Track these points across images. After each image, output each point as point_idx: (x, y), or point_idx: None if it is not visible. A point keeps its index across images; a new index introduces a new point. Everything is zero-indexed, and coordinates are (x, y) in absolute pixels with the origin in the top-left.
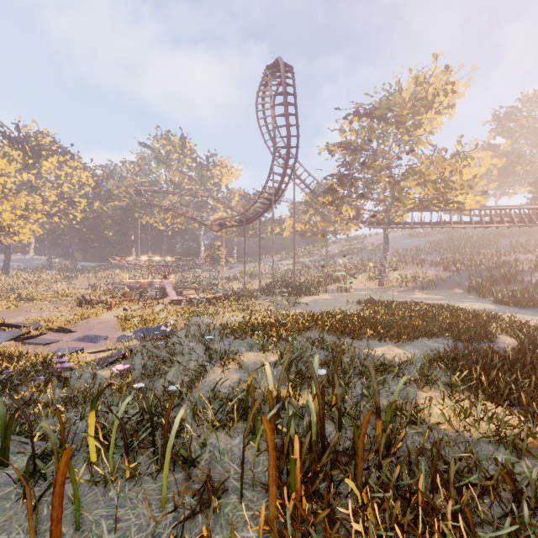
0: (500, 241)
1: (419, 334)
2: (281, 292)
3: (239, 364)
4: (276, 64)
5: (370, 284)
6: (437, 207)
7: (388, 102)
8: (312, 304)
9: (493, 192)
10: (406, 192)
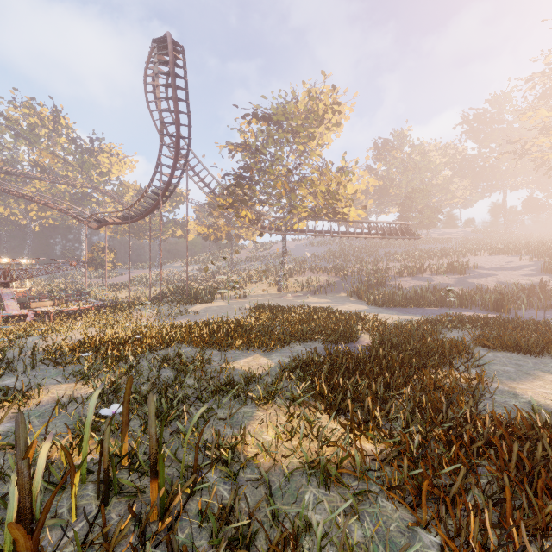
0: (378, 251)
1: (291, 340)
2: (169, 301)
3: (18, 408)
4: (164, 39)
5: (270, 290)
6: (328, 217)
7: (285, 110)
8: (202, 313)
9: (371, 207)
10: (300, 199)
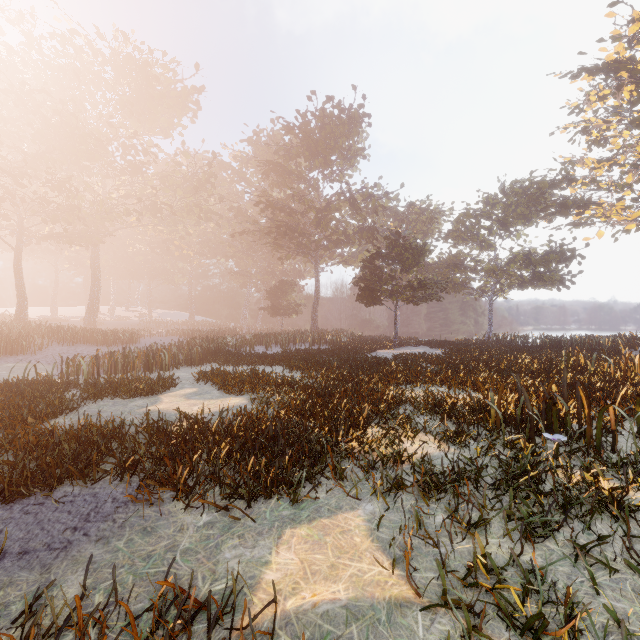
0: None
1: None
2: None
3: None
4: None
5: None
6: None
7: None
8: None
9: None
10: None
